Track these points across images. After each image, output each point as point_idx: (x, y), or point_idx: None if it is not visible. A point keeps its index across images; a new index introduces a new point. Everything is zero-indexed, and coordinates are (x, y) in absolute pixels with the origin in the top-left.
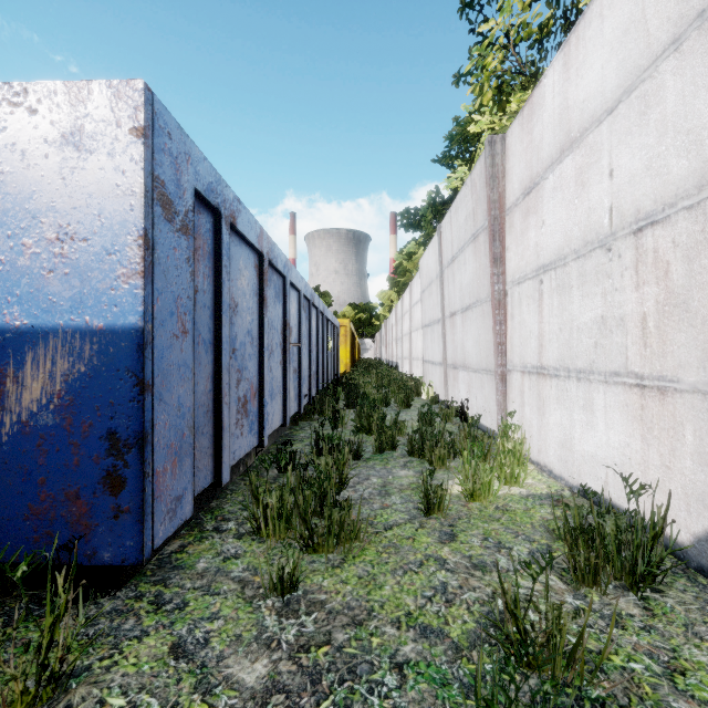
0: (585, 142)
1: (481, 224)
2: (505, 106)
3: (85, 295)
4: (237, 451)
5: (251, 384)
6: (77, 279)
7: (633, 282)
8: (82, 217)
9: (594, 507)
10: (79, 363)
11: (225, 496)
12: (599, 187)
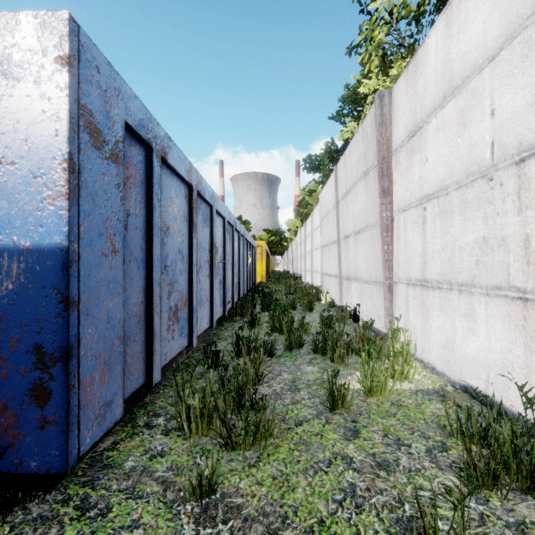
0: (467, 87)
1: (371, 163)
2: (388, 71)
3: (13, 216)
4: (168, 353)
5: (182, 295)
6: (5, 201)
7: (515, 207)
8: (10, 142)
9: (476, 402)
10: (6, 281)
11: (158, 391)
12: (480, 125)
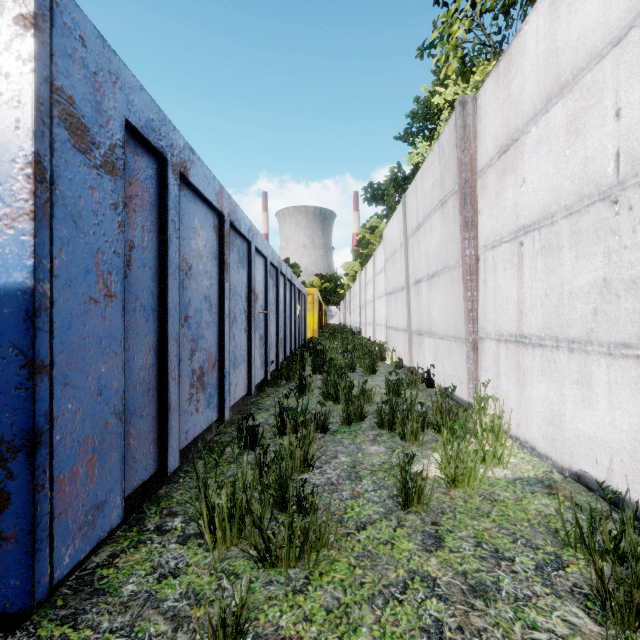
0: (581, 83)
1: (450, 188)
2: (469, 77)
3: None
4: (190, 430)
5: (209, 354)
6: None
7: None
8: None
9: (594, 496)
10: None
11: (177, 480)
12: (599, 132)
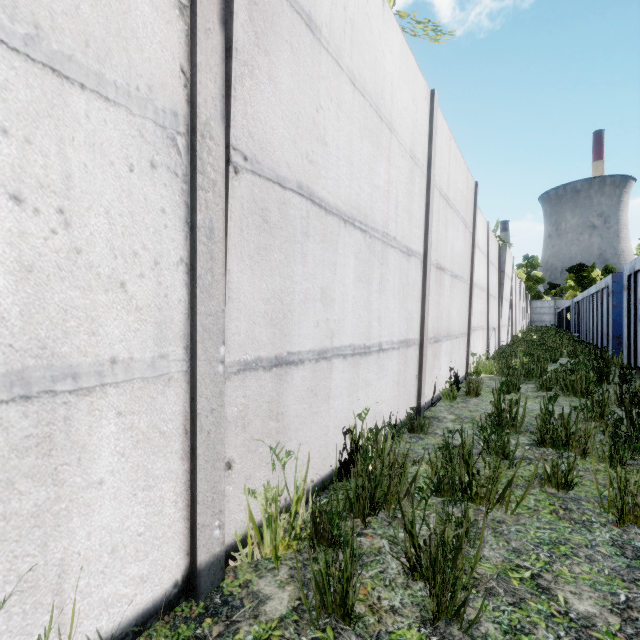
0: (479, 252)
1: (469, 223)
2: None
3: None
4: None
5: None
6: None
7: (482, 303)
8: None
9: None
10: None
11: None
12: (480, 270)
